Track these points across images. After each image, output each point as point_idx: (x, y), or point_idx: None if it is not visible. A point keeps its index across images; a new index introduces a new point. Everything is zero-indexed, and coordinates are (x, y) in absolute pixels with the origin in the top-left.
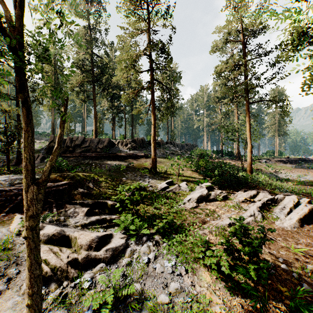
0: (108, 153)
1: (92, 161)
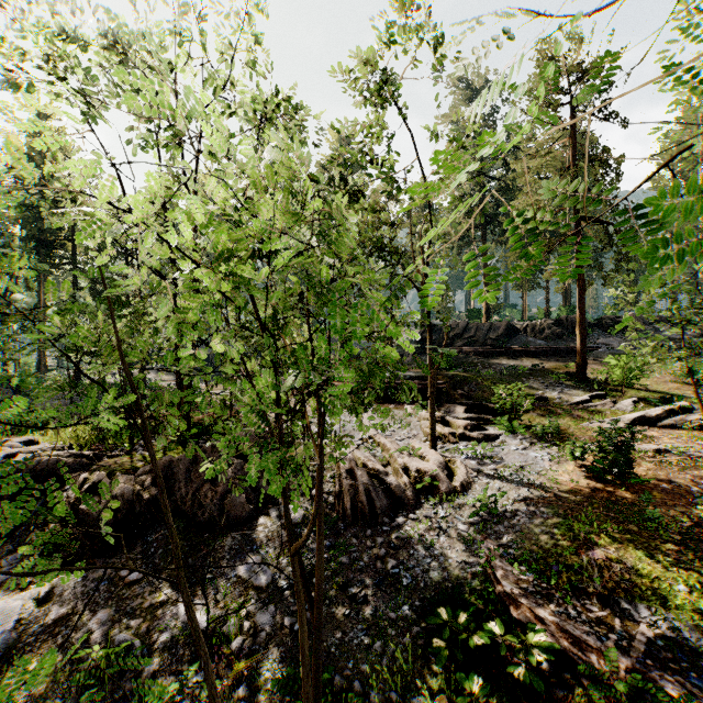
0: (504, 347)
1: (478, 359)
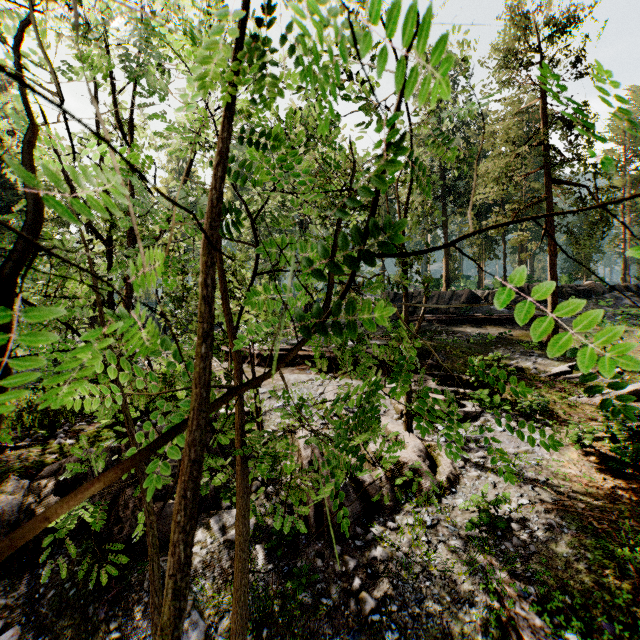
0: (467, 315)
1: (442, 327)
